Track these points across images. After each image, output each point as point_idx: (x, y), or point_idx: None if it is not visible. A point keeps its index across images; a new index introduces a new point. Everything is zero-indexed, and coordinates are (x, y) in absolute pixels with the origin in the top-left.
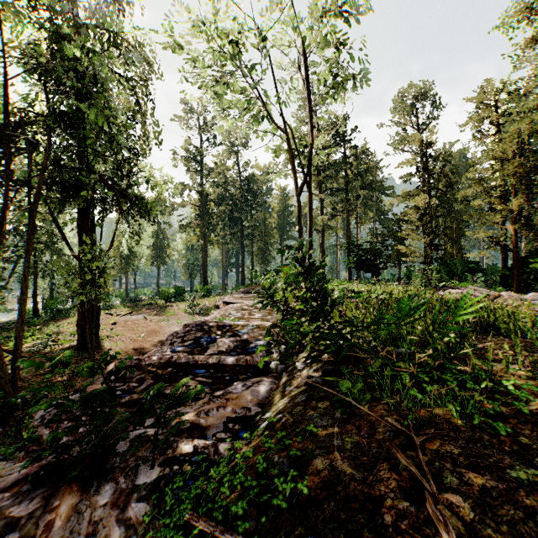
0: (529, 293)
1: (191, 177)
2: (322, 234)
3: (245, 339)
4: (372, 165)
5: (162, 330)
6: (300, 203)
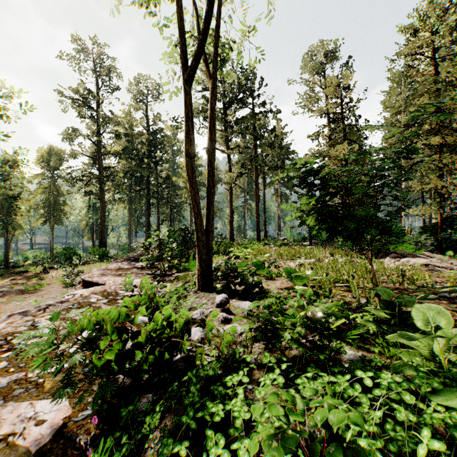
0: None
1: (88, 127)
2: (230, 193)
3: None
4: (277, 130)
5: None
6: (187, 99)
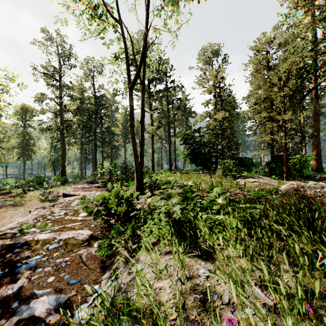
0: (309, 182)
1: (52, 92)
2: (152, 139)
3: (14, 293)
4: (183, 97)
5: (1, 222)
6: (131, 97)
